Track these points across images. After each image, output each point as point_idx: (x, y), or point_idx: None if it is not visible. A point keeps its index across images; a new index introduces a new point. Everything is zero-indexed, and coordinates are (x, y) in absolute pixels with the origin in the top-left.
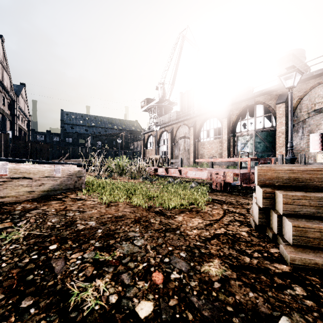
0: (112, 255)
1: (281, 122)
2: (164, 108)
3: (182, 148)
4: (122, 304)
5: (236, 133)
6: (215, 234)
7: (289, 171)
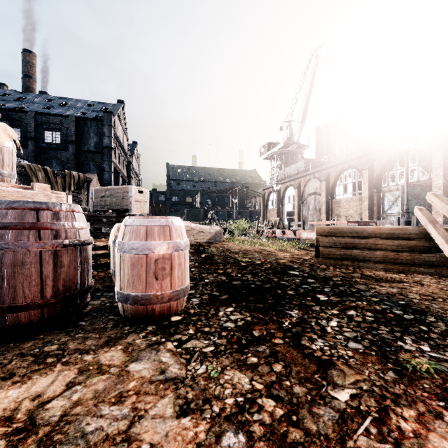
0: (247, 256)
1: (437, 175)
2: (291, 153)
3: (312, 207)
4: (252, 261)
5: (382, 188)
6: (291, 257)
7: (329, 228)
